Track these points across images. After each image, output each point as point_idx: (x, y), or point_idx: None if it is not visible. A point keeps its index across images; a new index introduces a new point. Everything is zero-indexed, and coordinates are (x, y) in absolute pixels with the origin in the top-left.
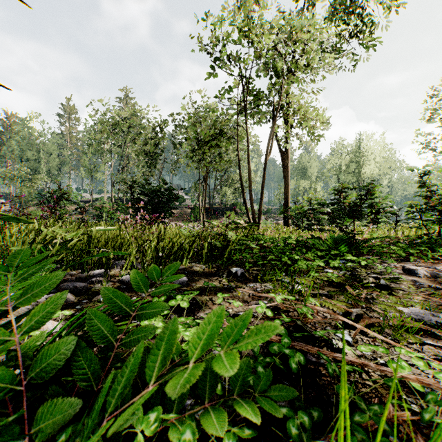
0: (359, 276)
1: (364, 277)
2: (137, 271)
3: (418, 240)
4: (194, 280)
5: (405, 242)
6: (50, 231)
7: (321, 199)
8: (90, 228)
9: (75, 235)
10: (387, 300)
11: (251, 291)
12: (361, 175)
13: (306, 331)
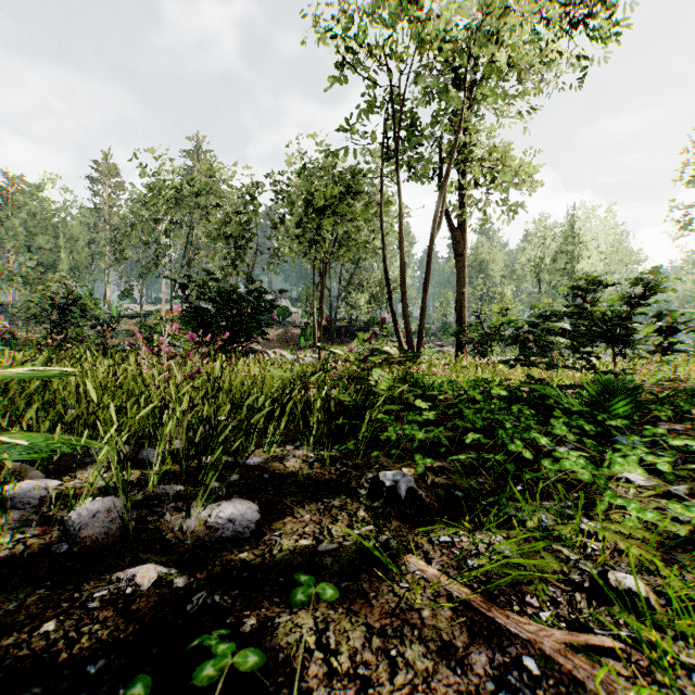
0: None
1: None
2: None
3: None
4: (281, 511)
5: None
6: None
7: (543, 307)
8: None
9: None
10: None
11: (452, 570)
12: (576, 273)
13: None
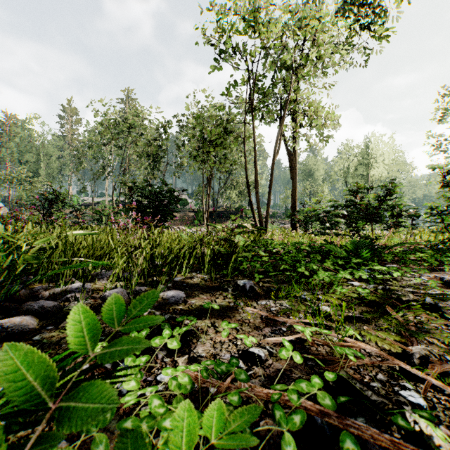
0: (394, 291)
1: (403, 293)
2: (84, 308)
3: (440, 246)
4: (193, 296)
5: (426, 247)
6: (18, 236)
7: (335, 201)
8: (67, 232)
9: (46, 241)
10: (440, 325)
11: (264, 311)
12: (369, 177)
13: (355, 389)
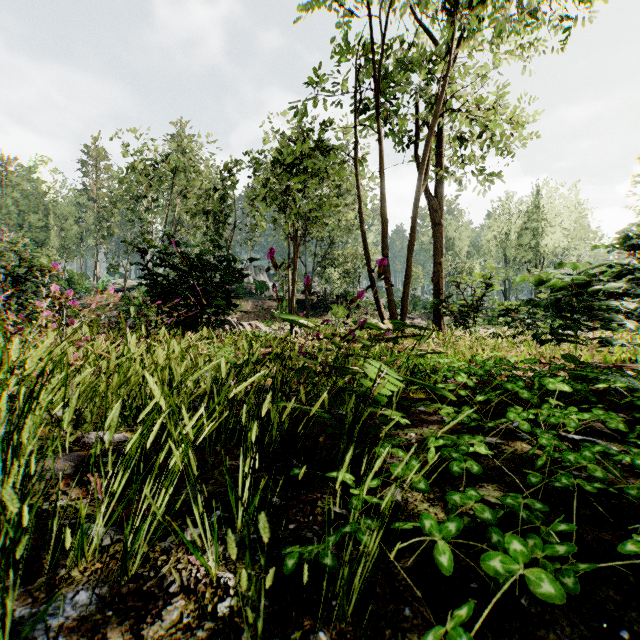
0: None
1: None
2: None
3: None
4: None
5: None
6: None
7: (573, 266)
8: None
9: None
10: None
11: None
12: (540, 248)
13: None
